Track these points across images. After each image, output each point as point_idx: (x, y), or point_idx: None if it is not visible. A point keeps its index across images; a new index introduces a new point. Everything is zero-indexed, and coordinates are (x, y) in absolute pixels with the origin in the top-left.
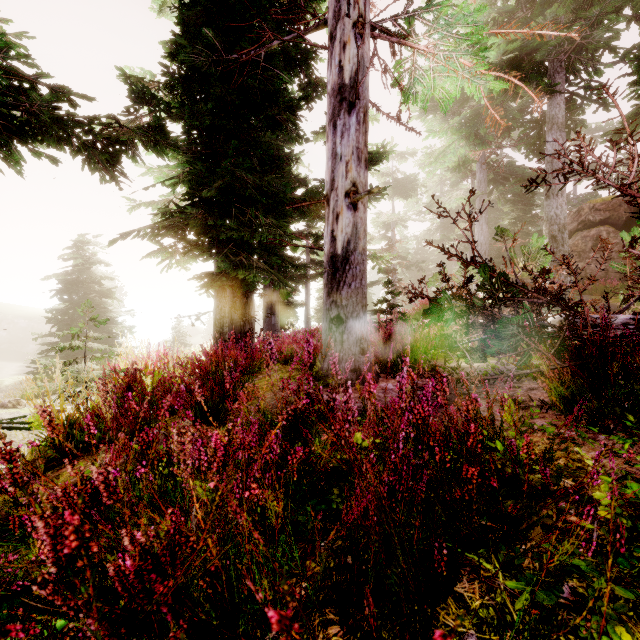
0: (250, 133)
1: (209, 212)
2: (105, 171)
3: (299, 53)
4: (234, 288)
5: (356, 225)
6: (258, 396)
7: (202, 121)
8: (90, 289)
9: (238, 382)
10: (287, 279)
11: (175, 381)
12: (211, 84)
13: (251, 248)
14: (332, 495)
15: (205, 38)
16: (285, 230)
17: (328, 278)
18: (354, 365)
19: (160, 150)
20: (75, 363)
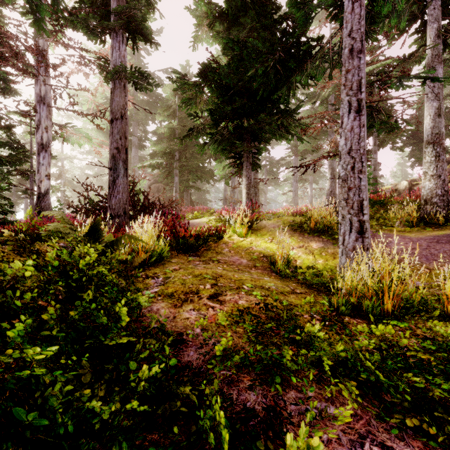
0: None
1: None
2: None
3: (3, 78)
4: None
5: (47, 185)
6: None
7: None
8: None
9: None
10: None
11: None
12: None
13: None
14: None
15: None
16: (4, 174)
17: (36, 199)
18: None
19: None
20: None
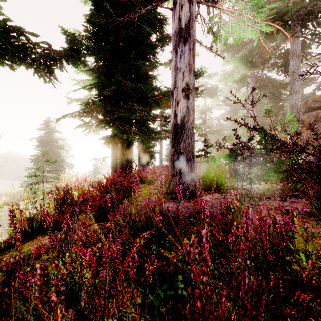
0: (130, 61)
1: (109, 103)
2: (46, 77)
3: (156, 20)
4: (122, 144)
5: (188, 107)
6: (130, 208)
7: (105, 55)
8: (52, 145)
9: (122, 195)
10: (150, 139)
11: (89, 194)
12: (110, 35)
13: (131, 123)
14: (177, 282)
15: (106, 11)
16: (149, 113)
17: (172, 137)
18: (187, 186)
19: (75, 62)
20: (44, 182)
